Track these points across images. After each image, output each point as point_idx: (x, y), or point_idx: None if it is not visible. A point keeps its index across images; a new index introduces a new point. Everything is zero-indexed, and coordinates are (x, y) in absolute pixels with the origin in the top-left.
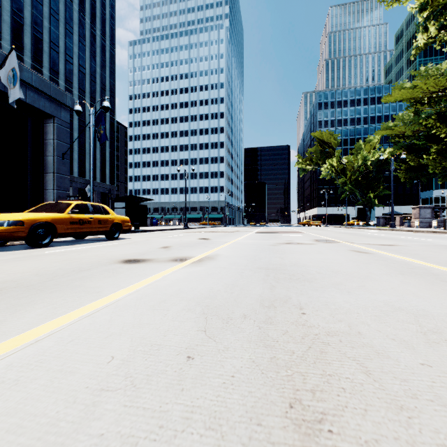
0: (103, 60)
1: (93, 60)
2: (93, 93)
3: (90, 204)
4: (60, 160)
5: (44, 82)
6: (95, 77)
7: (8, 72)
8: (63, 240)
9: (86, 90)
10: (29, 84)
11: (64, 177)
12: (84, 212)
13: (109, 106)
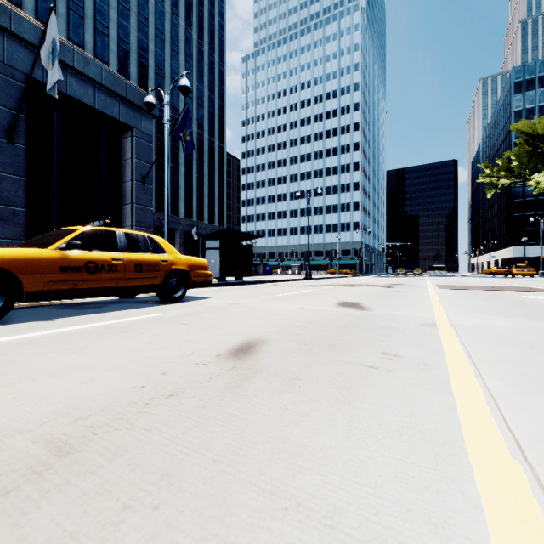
0: (211, 79)
1: (201, 81)
2: (201, 120)
3: (123, 232)
4: (140, 186)
5: (118, 79)
6: (202, 101)
7: (47, 48)
8: (94, 301)
9: (193, 117)
10: (98, 83)
11: (145, 208)
12: (104, 248)
13: (188, 85)
